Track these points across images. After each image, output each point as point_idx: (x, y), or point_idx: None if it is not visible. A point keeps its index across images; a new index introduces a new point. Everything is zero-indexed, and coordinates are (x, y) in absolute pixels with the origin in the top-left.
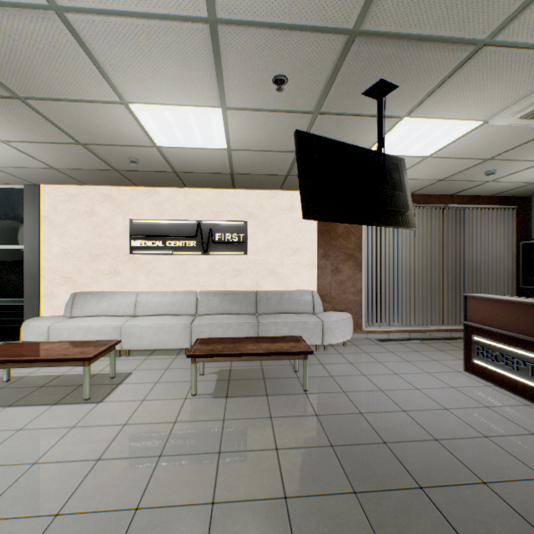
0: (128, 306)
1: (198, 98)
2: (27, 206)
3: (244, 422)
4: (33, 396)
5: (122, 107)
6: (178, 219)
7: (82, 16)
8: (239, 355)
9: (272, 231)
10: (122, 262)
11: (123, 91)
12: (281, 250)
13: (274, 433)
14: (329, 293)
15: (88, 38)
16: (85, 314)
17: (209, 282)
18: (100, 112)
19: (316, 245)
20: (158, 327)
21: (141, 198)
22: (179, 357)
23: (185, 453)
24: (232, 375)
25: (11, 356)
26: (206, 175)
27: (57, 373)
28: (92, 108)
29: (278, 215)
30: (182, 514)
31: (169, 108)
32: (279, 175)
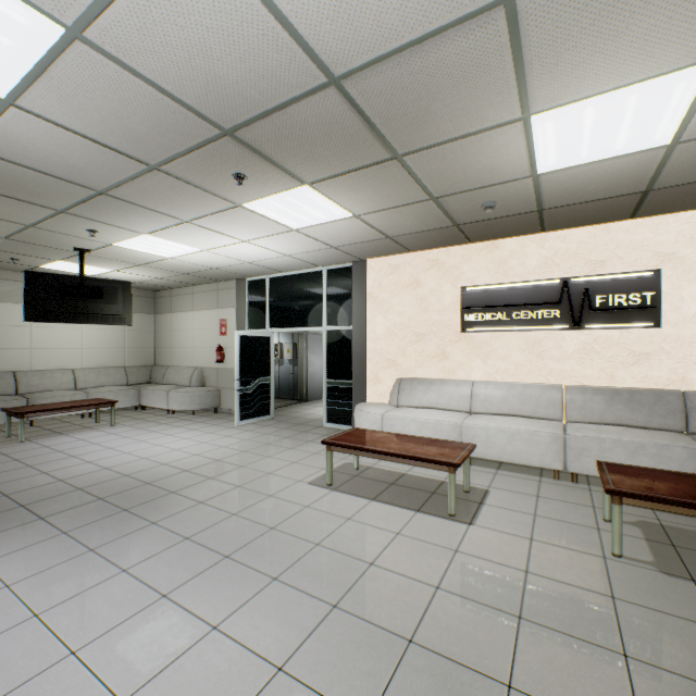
0: (460, 399)
1: (673, 56)
2: (354, 284)
3: None
4: (390, 494)
5: (517, 125)
6: (530, 280)
7: None
8: None
9: None
10: (450, 342)
11: (533, 98)
12: None
13: None
14: None
15: (528, 28)
16: (412, 403)
17: (580, 372)
18: (481, 144)
19: None
20: (511, 432)
21: (474, 257)
22: (546, 481)
23: (676, 671)
24: (672, 536)
25: (371, 445)
26: (591, 205)
27: (398, 470)
28: (473, 143)
29: None
30: None
31: (597, 100)
32: None
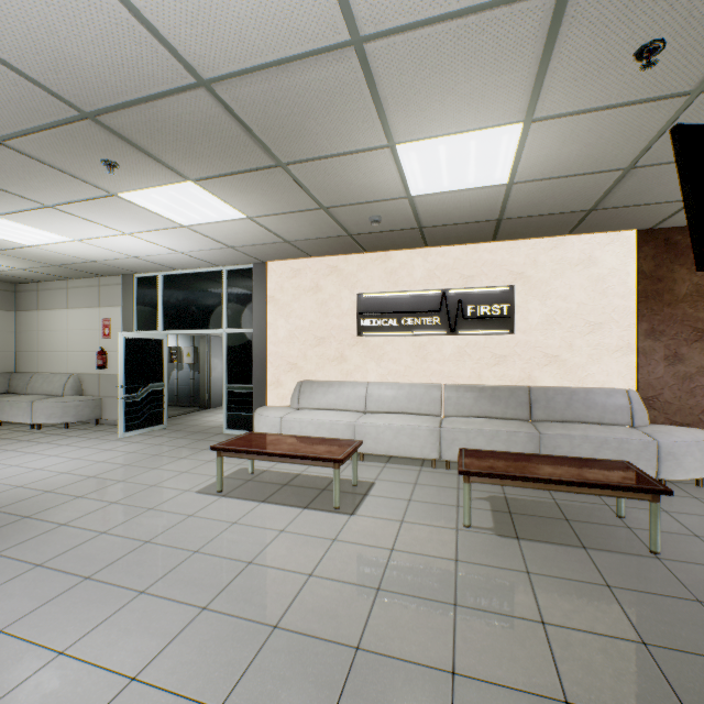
0: (357, 399)
1: (494, 114)
2: (256, 286)
3: (562, 583)
4: (281, 495)
5: (386, 151)
6: (416, 290)
7: (382, 41)
8: (536, 480)
9: (553, 298)
10: (348, 346)
11: (395, 130)
12: (569, 326)
13: (625, 614)
14: (661, 394)
15: (378, 70)
16: (312, 406)
17: (456, 372)
18: (358, 163)
19: (634, 317)
20: (397, 428)
21: (370, 266)
22: (425, 470)
23: (489, 610)
24: (511, 506)
25: (262, 448)
26: (460, 227)
27: (294, 471)
28: (351, 161)
29: (563, 274)
30: (523, 703)
31: (446, 140)
32: (575, 212)
